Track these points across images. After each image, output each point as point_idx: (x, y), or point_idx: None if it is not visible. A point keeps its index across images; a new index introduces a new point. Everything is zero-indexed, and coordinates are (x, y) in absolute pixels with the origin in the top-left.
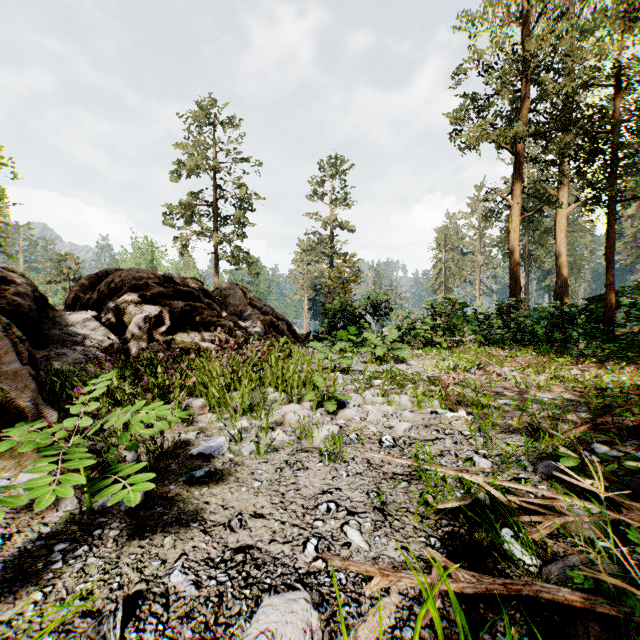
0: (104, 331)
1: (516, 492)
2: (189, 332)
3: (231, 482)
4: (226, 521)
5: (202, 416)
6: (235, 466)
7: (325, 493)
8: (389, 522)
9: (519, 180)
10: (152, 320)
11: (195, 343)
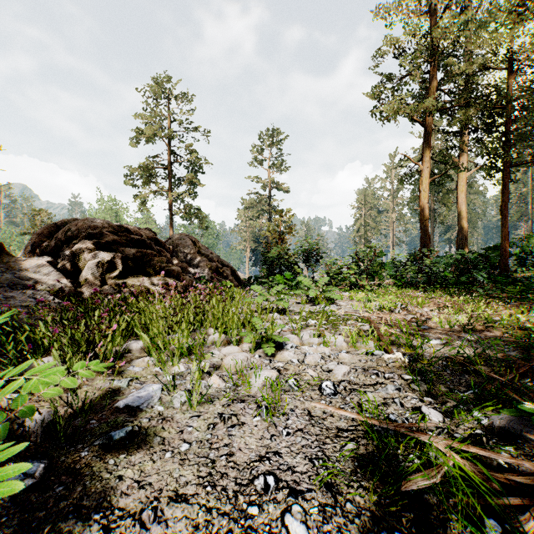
0: (57, 275)
1: (482, 457)
2: (140, 276)
3: (155, 445)
4: (138, 508)
5: (139, 360)
6: (163, 422)
7: (262, 460)
8: (340, 506)
9: (428, 148)
10: (105, 265)
11: (145, 286)
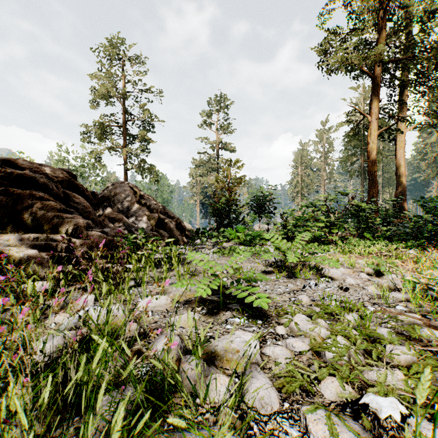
0: None
1: None
2: (5, 233)
3: None
4: None
5: None
6: None
7: None
8: None
9: (377, 99)
10: None
11: None
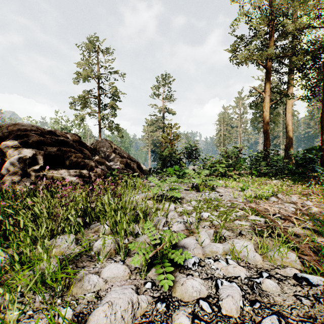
0: None
1: None
2: (60, 169)
3: None
4: None
5: None
6: None
7: None
8: None
9: (269, 82)
10: (27, 160)
11: (62, 178)
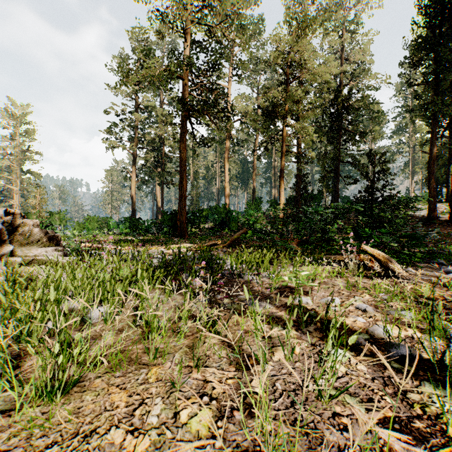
0: None
1: None
2: None
3: None
4: None
5: None
6: None
7: None
8: None
9: (135, 166)
10: None
11: None
